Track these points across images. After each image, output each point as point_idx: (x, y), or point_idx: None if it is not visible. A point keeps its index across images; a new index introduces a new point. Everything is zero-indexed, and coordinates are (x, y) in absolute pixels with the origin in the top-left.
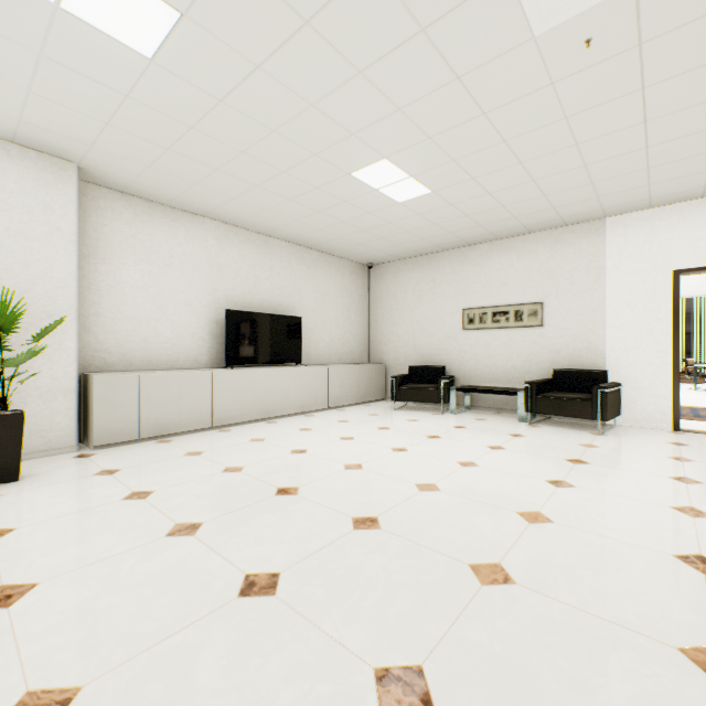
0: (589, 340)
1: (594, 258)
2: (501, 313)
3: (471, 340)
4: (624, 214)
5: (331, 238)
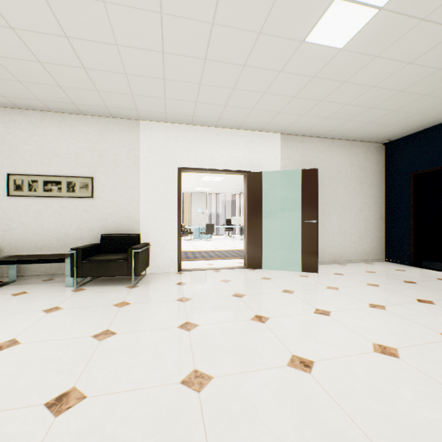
0: (129, 211)
1: (132, 148)
2: (54, 183)
3: (19, 207)
4: (152, 121)
5: None
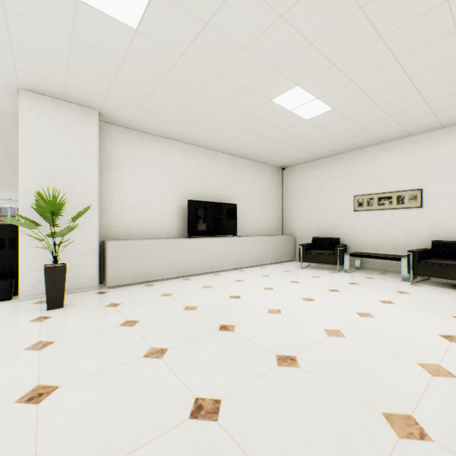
0: None
1: None
2: (385, 198)
3: (360, 218)
4: None
5: (256, 150)
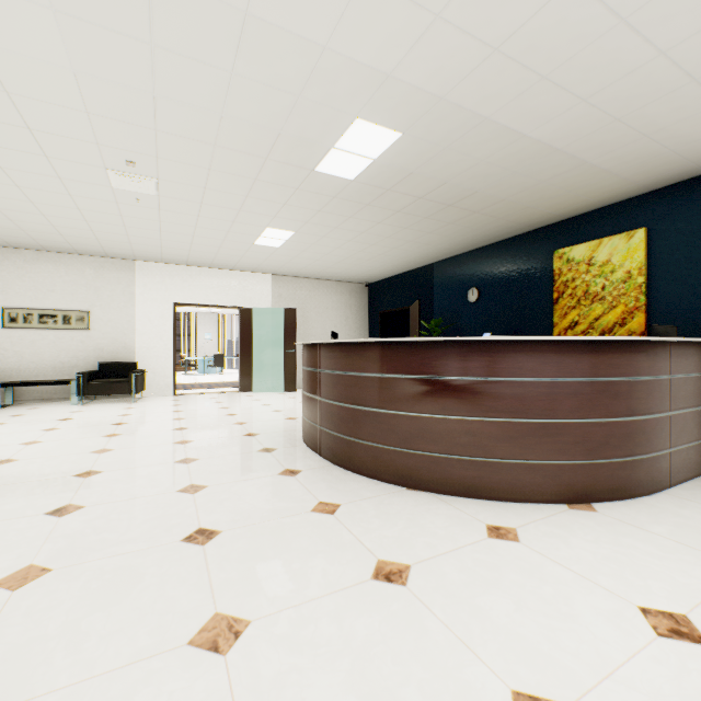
0: (126, 341)
1: (129, 286)
2: (50, 316)
3: (15, 338)
4: (148, 262)
5: None
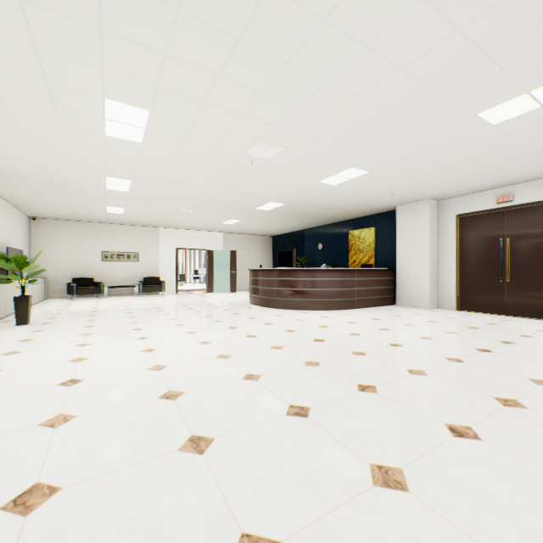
0: (155, 267)
1: (156, 240)
2: (122, 255)
3: (107, 266)
4: (165, 228)
5: (44, 209)
